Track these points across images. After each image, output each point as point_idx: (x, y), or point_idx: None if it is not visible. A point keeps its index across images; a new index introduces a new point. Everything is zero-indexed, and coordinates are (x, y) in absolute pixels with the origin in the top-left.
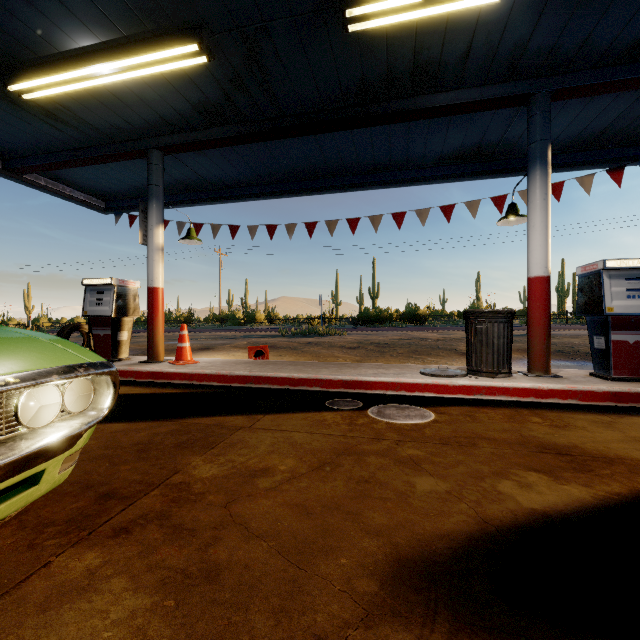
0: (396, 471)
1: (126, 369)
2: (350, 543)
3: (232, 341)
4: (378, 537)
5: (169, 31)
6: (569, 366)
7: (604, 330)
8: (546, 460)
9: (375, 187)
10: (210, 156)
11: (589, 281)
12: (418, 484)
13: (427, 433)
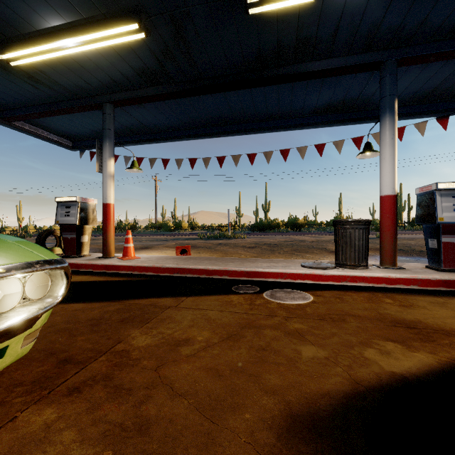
0: (286, 341)
1: (86, 263)
2: (252, 401)
3: (164, 242)
4: (274, 395)
5: (117, 14)
6: (408, 260)
7: (436, 234)
8: (399, 332)
9: (267, 131)
10: (148, 108)
11: (425, 198)
12: (303, 351)
13: (308, 311)
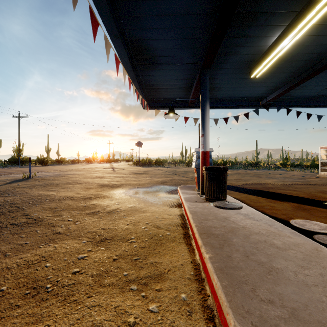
0: None
1: None
2: None
3: None
4: None
5: None
6: (140, 191)
7: None
8: (316, 211)
9: None
10: None
11: None
12: None
13: None
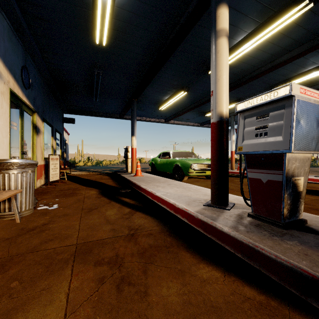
0: None
1: None
2: None
3: None
4: None
5: (234, 101)
6: None
7: None
8: None
9: None
10: None
11: None
12: None
13: None
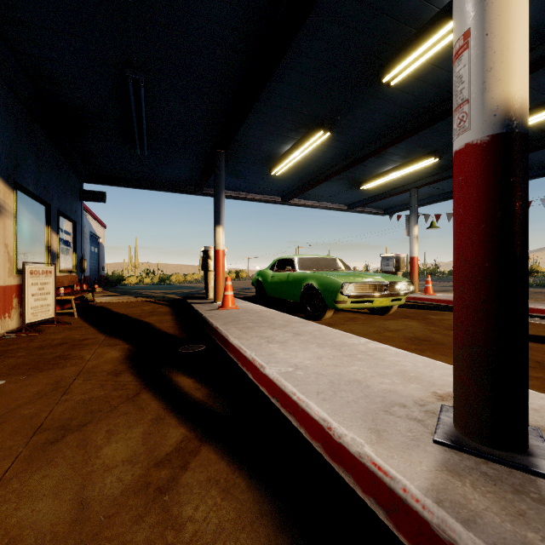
0: None
1: None
2: None
3: None
4: None
5: (421, 156)
6: None
7: None
8: None
9: None
10: (444, 180)
11: None
12: None
13: None
